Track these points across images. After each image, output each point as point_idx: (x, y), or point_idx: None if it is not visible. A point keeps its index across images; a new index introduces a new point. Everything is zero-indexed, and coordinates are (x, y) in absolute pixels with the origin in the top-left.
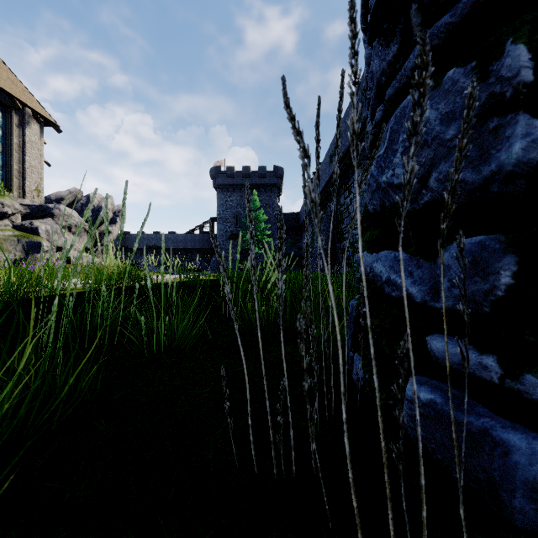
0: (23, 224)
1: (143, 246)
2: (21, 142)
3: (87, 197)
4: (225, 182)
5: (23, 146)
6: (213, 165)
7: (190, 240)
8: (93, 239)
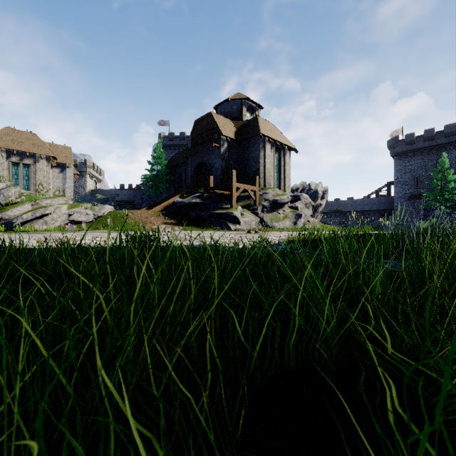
0: (292, 205)
1: (327, 211)
2: (283, 164)
3: (309, 185)
4: (403, 149)
5: (284, 166)
6: (389, 135)
7: (367, 204)
8: (313, 210)
